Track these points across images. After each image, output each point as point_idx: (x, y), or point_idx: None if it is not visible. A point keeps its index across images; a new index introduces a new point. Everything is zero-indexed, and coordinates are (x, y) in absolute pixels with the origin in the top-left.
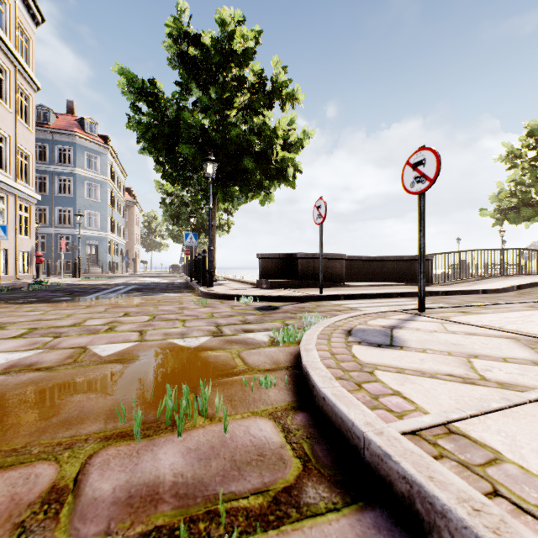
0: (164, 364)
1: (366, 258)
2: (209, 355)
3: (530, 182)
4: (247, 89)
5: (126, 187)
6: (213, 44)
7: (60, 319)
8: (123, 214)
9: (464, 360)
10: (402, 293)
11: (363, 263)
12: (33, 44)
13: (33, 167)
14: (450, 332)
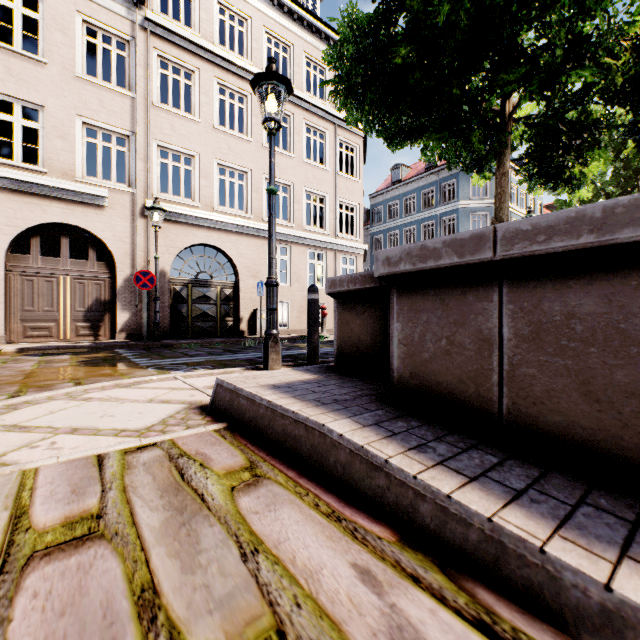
0: None
1: None
2: None
3: None
4: None
5: (550, 204)
6: None
7: None
8: None
9: None
10: None
11: None
12: None
13: (359, 217)
14: None
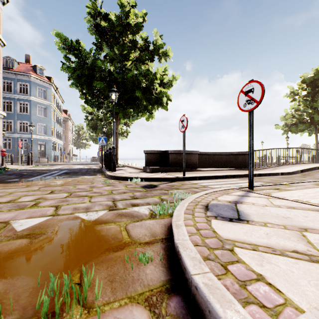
0: (64, 238)
1: (211, 153)
2: (103, 228)
3: (303, 109)
4: (138, 48)
5: (64, 109)
6: (116, 19)
7: (2, 196)
8: (61, 126)
9: (299, 233)
10: (234, 175)
11: (209, 156)
12: (0, 16)
13: (0, 95)
14: (276, 206)
